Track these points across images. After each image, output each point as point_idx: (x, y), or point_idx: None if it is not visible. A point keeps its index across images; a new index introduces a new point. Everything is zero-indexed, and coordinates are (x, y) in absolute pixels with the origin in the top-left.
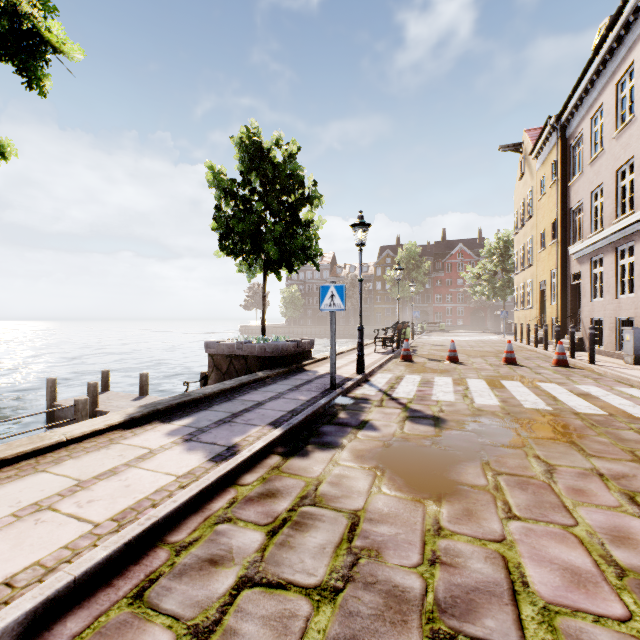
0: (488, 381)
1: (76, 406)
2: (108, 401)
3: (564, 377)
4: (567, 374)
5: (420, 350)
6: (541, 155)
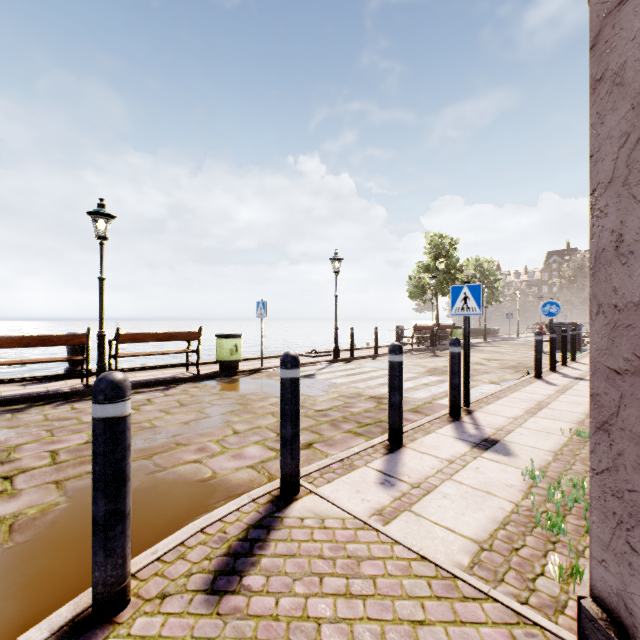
0: None
1: None
2: None
3: None
4: None
5: None
6: None
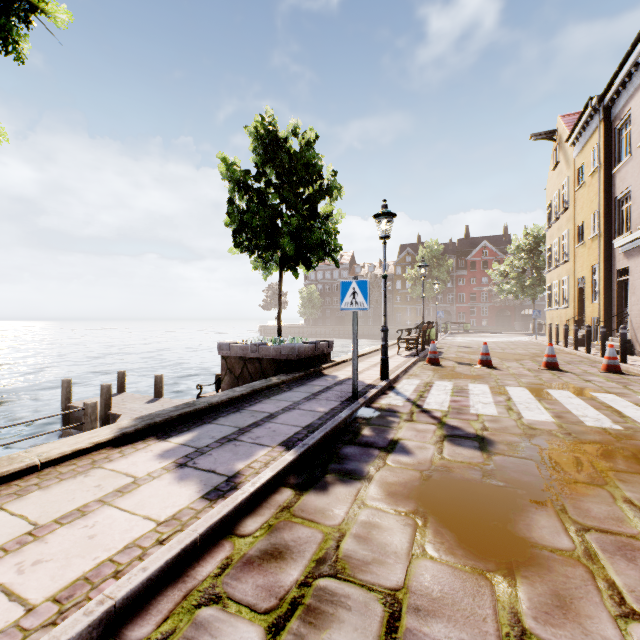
0: (532, 390)
1: (85, 410)
2: (122, 403)
3: (621, 386)
4: (623, 382)
5: (446, 352)
6: (579, 141)
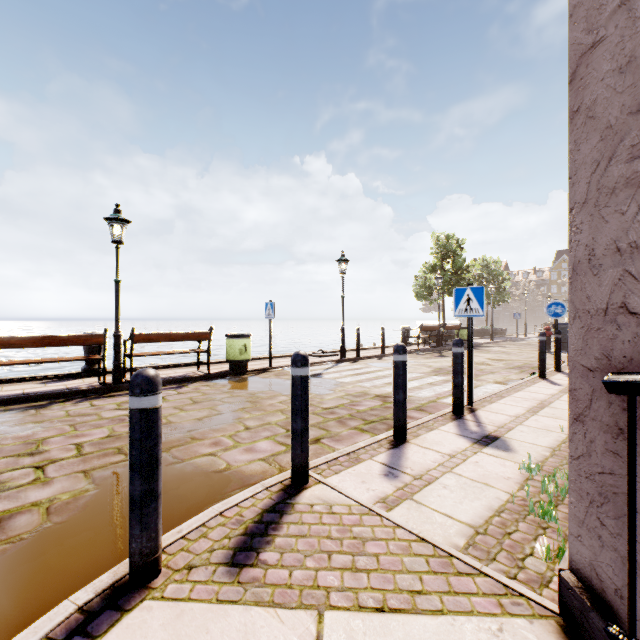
0: None
1: None
2: None
3: None
4: None
5: None
6: None
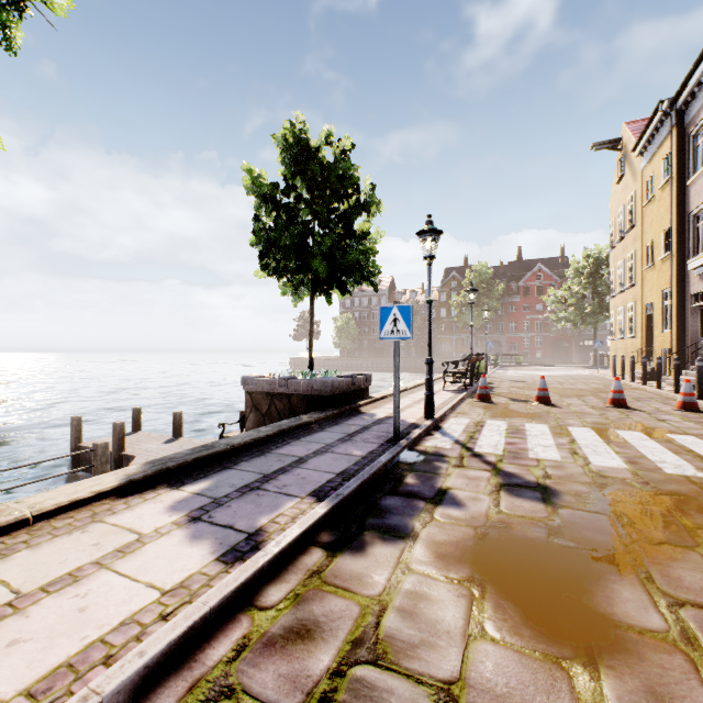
0: (598, 431)
1: (95, 451)
2: (137, 443)
3: (701, 426)
4: (702, 422)
5: (498, 387)
6: (648, 150)
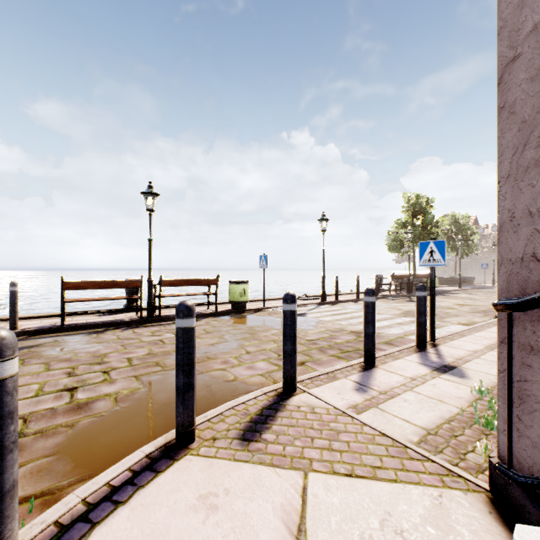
0: None
1: None
2: None
3: None
4: None
5: None
6: None
